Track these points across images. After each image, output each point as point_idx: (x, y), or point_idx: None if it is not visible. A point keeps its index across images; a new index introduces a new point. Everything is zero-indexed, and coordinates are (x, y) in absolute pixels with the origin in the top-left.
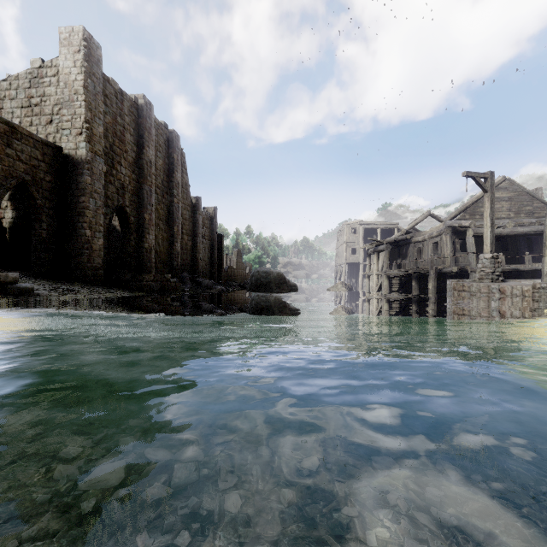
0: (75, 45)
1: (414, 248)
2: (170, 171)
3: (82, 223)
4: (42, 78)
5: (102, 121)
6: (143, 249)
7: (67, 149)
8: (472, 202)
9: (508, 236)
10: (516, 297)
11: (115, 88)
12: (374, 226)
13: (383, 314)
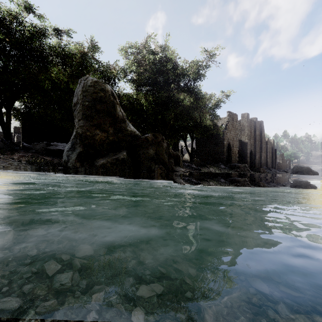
0: (245, 117)
1: None
2: (260, 134)
3: (246, 156)
4: None
5: (249, 131)
6: (255, 160)
7: (242, 140)
8: None
9: None
10: None
11: (250, 120)
12: None
13: None
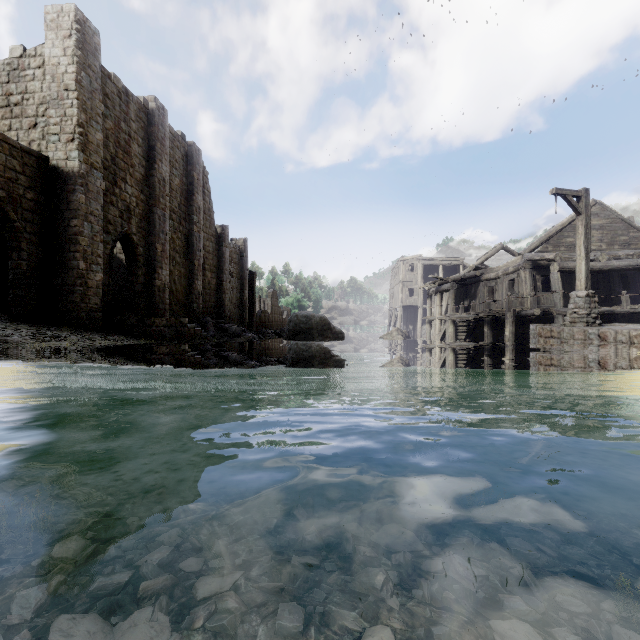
0: (65, 29)
1: (484, 287)
2: (189, 193)
3: (74, 253)
4: (23, 70)
5: (100, 126)
6: (154, 288)
7: (54, 160)
8: (556, 231)
9: (602, 271)
10: (622, 345)
11: (119, 86)
12: (436, 263)
13: (450, 366)
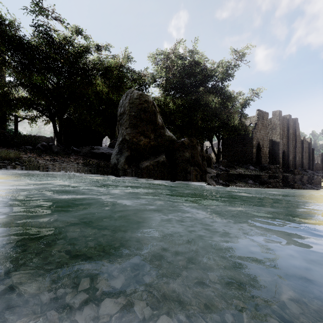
0: (276, 115)
1: None
2: (294, 132)
3: (278, 157)
4: None
5: (281, 130)
6: (288, 161)
7: (273, 139)
8: None
9: None
10: None
11: (282, 118)
12: None
13: None
